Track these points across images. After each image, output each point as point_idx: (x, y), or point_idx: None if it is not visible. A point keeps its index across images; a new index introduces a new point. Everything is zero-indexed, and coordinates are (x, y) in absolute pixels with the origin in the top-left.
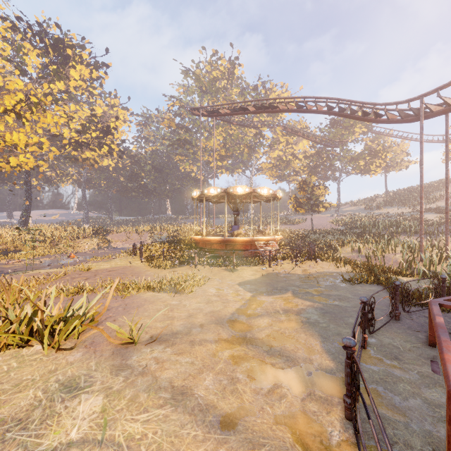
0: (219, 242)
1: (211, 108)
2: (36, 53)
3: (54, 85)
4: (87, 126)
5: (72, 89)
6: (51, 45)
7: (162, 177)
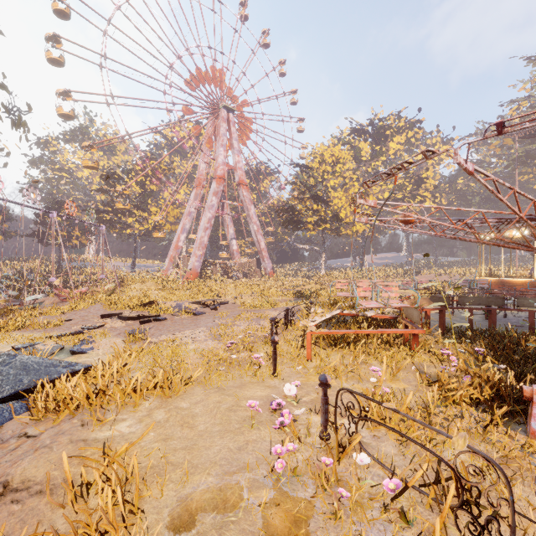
0: (495, 282)
1: (526, 133)
2: (367, 144)
3: (378, 162)
4: (402, 184)
5: (392, 156)
6: (376, 133)
7: (497, 207)
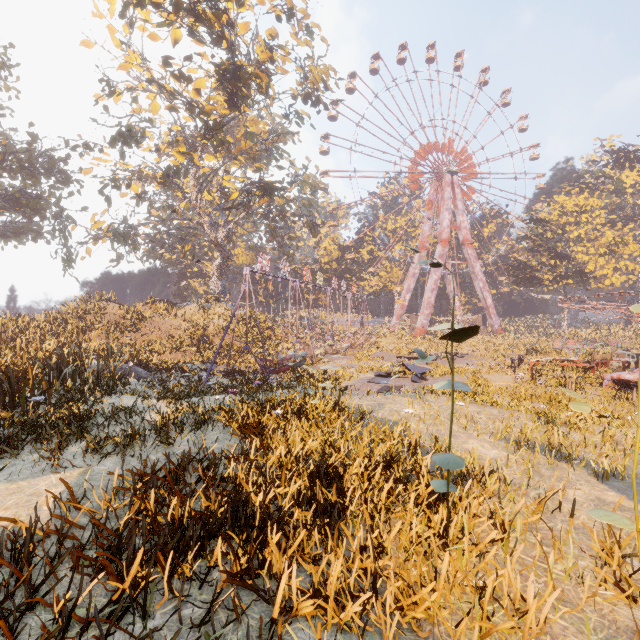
0: None
1: None
2: (635, 172)
3: None
4: None
5: None
6: None
7: None
